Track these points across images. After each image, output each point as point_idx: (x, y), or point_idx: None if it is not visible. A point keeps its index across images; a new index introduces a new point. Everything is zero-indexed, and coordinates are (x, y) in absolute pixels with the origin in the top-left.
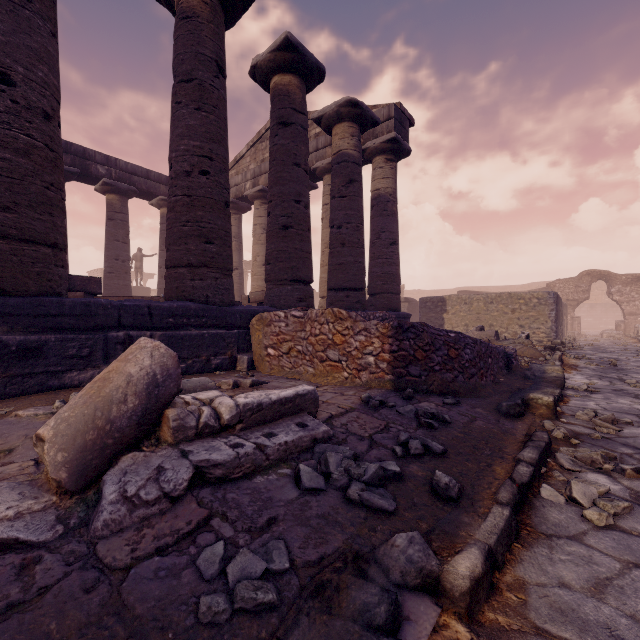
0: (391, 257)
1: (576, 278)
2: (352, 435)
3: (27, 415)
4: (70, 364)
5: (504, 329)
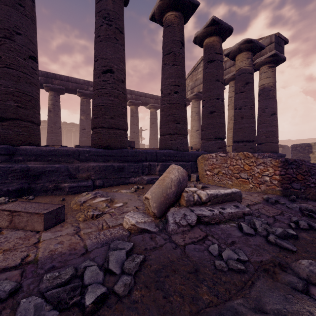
0: (272, 122)
1: None
2: (262, 214)
3: (124, 192)
4: (131, 174)
5: None
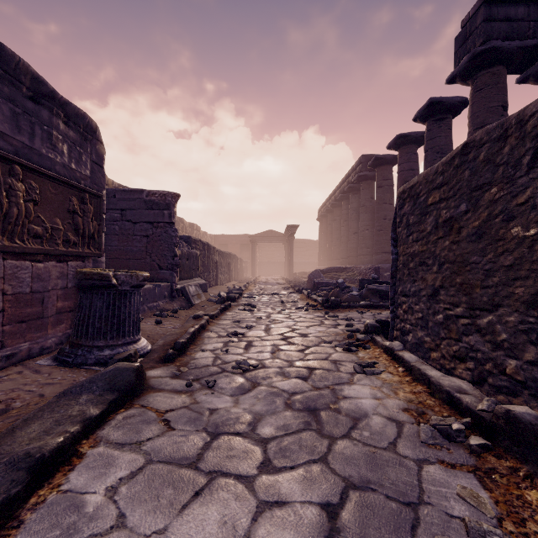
0: None
1: None
2: None
3: None
4: None
5: None
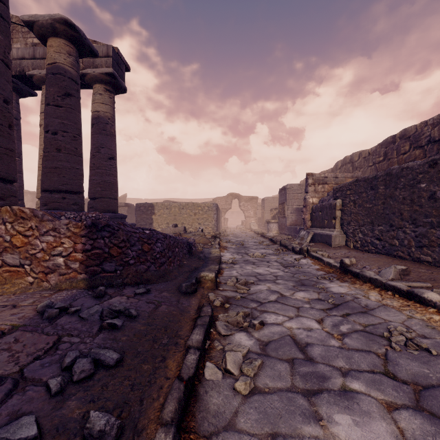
0: (110, 169)
1: (226, 197)
2: None
3: None
4: None
5: (190, 225)
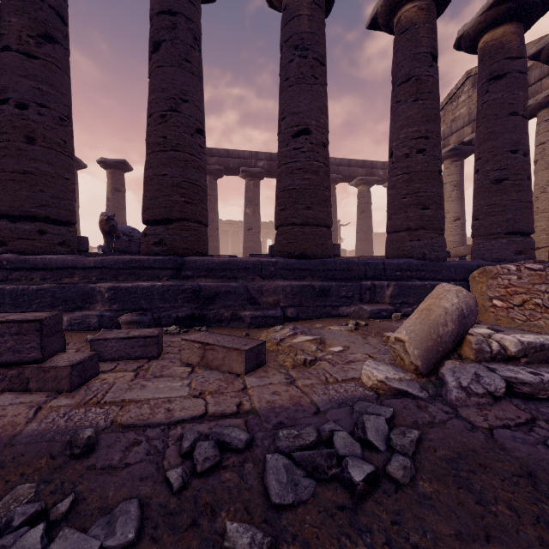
0: None
1: None
2: None
3: (336, 329)
4: (342, 301)
5: None
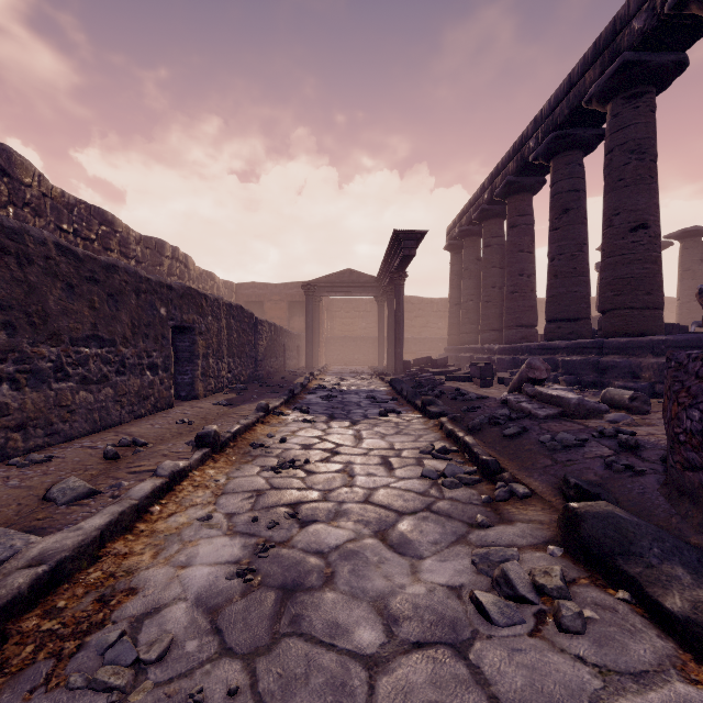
0: None
1: None
2: (540, 422)
3: None
4: None
5: None
